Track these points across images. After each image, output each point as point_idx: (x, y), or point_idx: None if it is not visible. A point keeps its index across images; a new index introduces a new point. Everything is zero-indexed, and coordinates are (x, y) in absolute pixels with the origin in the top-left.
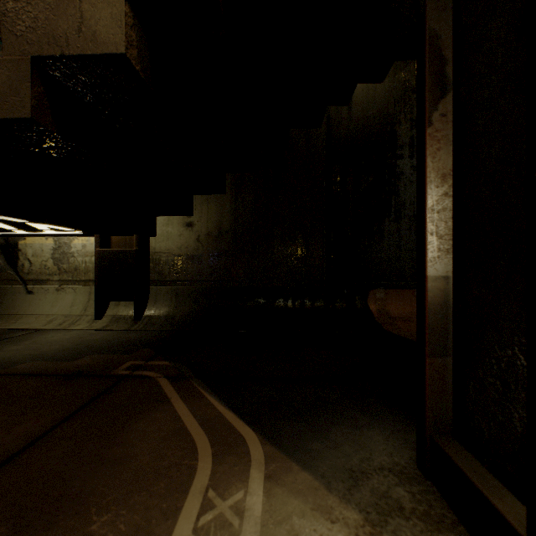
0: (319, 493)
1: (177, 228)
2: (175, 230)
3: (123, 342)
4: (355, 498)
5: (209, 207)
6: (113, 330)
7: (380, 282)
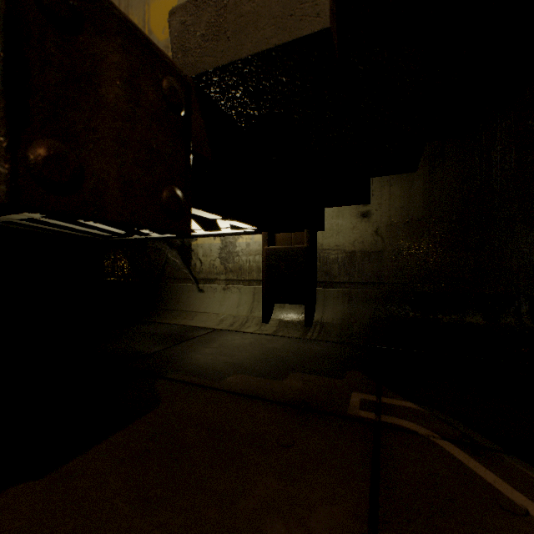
0: None
1: (349, 219)
2: (346, 223)
3: (313, 356)
4: None
5: (392, 190)
6: (286, 337)
7: None
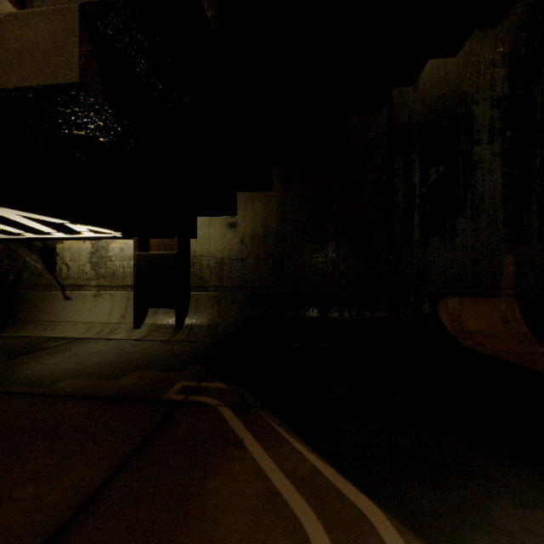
0: None
1: (220, 229)
2: (217, 232)
3: (167, 355)
4: None
5: (254, 205)
6: (153, 340)
7: (453, 289)
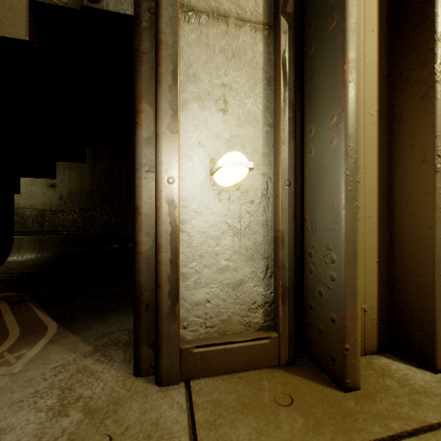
0: (77, 344)
1: (41, 188)
2: (39, 190)
3: None
4: (96, 343)
5: (71, 172)
6: None
7: None
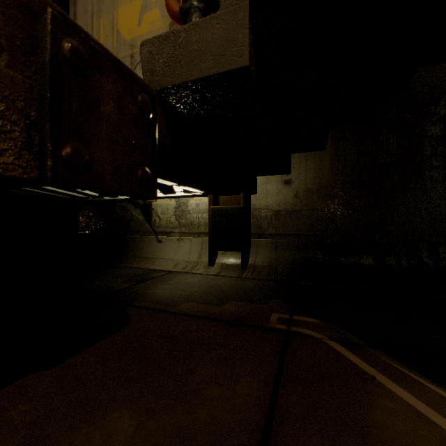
0: None
1: (276, 186)
2: (273, 188)
3: (246, 289)
4: None
5: (307, 164)
6: (227, 276)
7: None
